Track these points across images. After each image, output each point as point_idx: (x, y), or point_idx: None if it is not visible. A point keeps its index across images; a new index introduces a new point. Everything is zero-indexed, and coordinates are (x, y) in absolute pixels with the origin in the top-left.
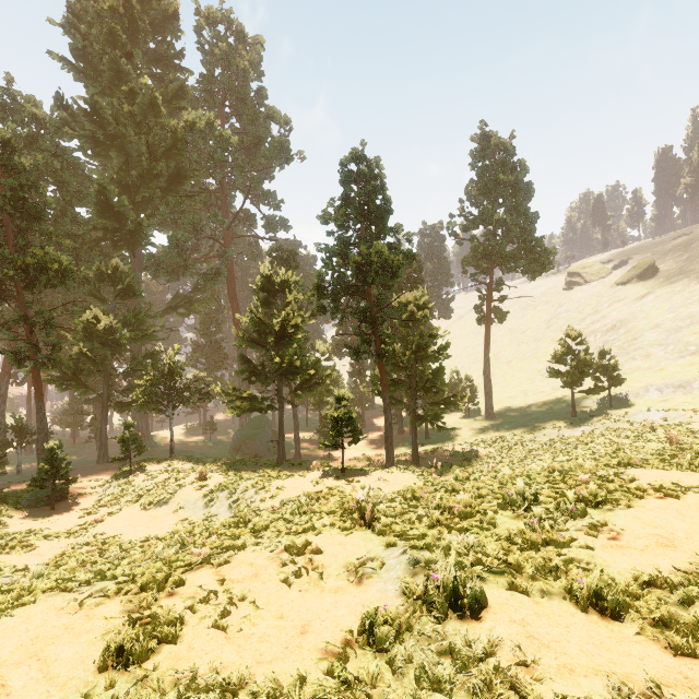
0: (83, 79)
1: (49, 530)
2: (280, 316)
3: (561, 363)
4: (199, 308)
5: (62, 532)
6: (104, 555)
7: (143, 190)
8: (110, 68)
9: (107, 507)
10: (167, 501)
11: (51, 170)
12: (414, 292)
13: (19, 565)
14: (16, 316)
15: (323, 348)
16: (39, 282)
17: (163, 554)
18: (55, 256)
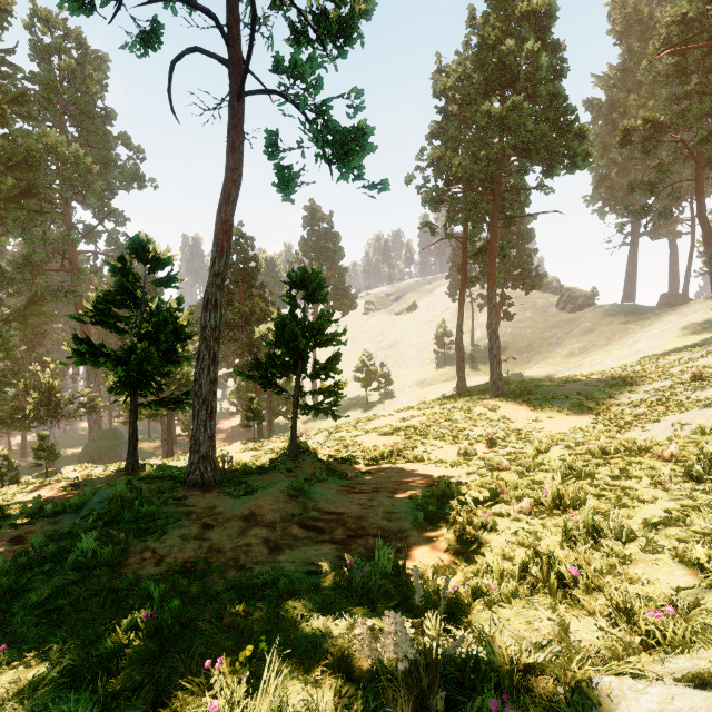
0: None
1: None
2: None
3: (361, 372)
4: None
5: None
6: None
7: None
8: None
9: None
10: None
11: None
12: (270, 324)
13: None
14: None
15: None
16: None
17: None
18: None
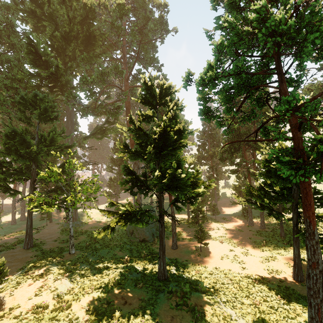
0: None
1: None
2: (160, 124)
3: None
4: (113, 136)
5: None
6: None
7: (68, 51)
8: None
9: None
10: None
11: None
12: None
13: None
14: None
15: (190, 160)
16: None
17: None
18: None
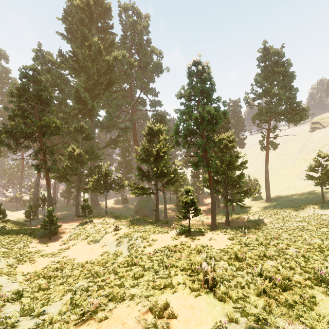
0: (70, 42)
1: (45, 251)
2: (156, 147)
3: (314, 171)
4: (120, 145)
5: (50, 253)
6: (62, 272)
7: (95, 90)
8: (81, 35)
9: (73, 240)
10: (99, 241)
11: (56, 84)
12: (226, 133)
13: (25, 271)
14: (38, 148)
15: (178, 163)
16: (47, 133)
17: (79, 289)
18: (53, 120)
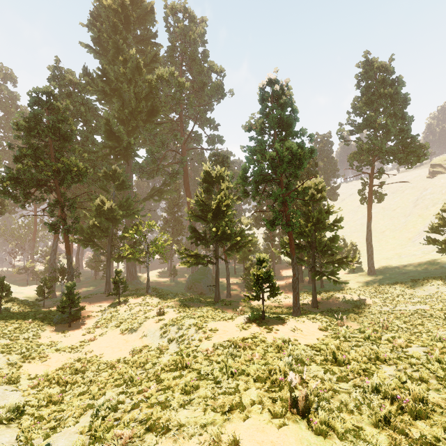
0: (99, 57)
1: (62, 343)
2: (216, 199)
3: (438, 233)
4: (167, 196)
5: (68, 347)
6: (83, 375)
7: (132, 122)
8: (113, 47)
9: (100, 328)
10: (136, 329)
11: (80, 113)
12: (314, 179)
13: (32, 373)
14: (54, 201)
15: (246, 222)
16: (67, 179)
17: (103, 407)
18: (75, 162)
